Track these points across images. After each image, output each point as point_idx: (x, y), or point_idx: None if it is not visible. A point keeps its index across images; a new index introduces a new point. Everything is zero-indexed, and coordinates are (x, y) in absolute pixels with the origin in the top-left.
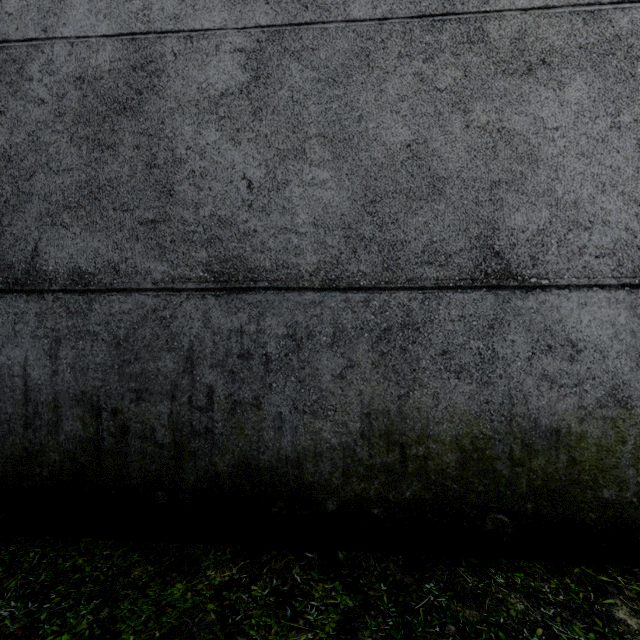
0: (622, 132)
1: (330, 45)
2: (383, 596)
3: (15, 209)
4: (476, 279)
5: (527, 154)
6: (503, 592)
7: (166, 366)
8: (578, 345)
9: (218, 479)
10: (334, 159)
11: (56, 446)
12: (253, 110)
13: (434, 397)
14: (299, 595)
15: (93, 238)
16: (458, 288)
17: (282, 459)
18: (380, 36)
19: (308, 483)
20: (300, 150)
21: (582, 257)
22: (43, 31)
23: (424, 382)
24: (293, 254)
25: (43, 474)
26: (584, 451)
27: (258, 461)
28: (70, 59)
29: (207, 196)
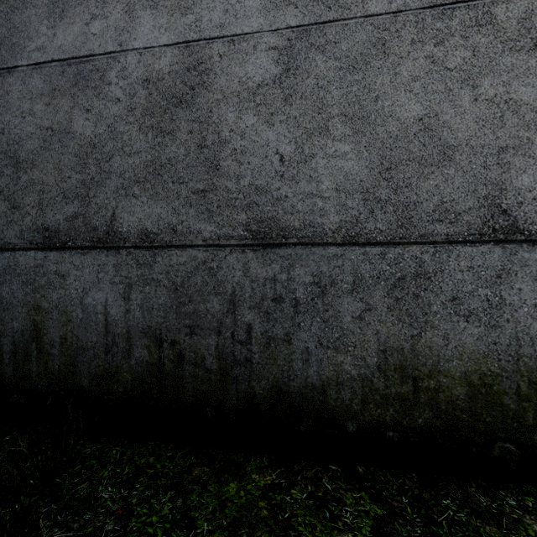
0: None
1: (350, 38)
2: (406, 507)
3: (98, 184)
4: (484, 234)
5: (534, 121)
6: (517, 513)
7: (213, 307)
8: None
9: (255, 400)
10: (354, 134)
11: (129, 368)
12: (284, 97)
13: (444, 337)
14: (333, 501)
15: (156, 205)
16: (467, 242)
17: (309, 386)
18: (395, 27)
19: (331, 407)
20: (324, 128)
21: None
22: (119, 45)
23: (435, 324)
24: (318, 215)
25: (119, 390)
26: None
27: (288, 387)
28: (139, 66)
29: (246, 169)
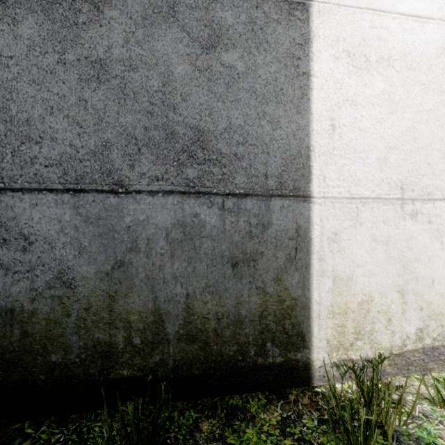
0: (67, 67)
1: None
2: None
3: None
4: None
5: None
6: None
7: None
8: (30, 238)
9: None
10: None
11: None
12: None
13: None
14: None
15: None
16: None
17: None
18: None
19: None
20: None
21: (34, 166)
22: None
23: None
24: None
25: None
26: (36, 325)
27: None
28: None
29: None
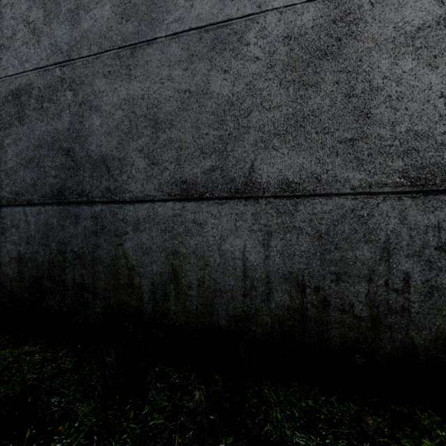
0: None
1: None
2: None
3: (236, 139)
4: None
5: None
6: None
7: (363, 255)
8: None
9: (414, 350)
10: None
11: (268, 311)
12: None
13: None
14: None
15: (298, 156)
16: None
17: None
18: None
19: None
20: None
21: None
22: (257, 7)
23: None
24: None
25: (257, 331)
26: None
27: None
28: (279, 24)
29: (403, 115)
